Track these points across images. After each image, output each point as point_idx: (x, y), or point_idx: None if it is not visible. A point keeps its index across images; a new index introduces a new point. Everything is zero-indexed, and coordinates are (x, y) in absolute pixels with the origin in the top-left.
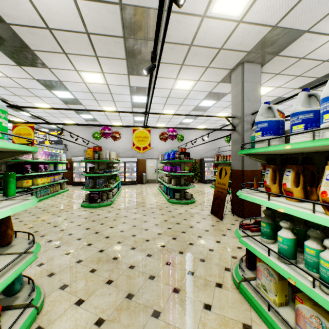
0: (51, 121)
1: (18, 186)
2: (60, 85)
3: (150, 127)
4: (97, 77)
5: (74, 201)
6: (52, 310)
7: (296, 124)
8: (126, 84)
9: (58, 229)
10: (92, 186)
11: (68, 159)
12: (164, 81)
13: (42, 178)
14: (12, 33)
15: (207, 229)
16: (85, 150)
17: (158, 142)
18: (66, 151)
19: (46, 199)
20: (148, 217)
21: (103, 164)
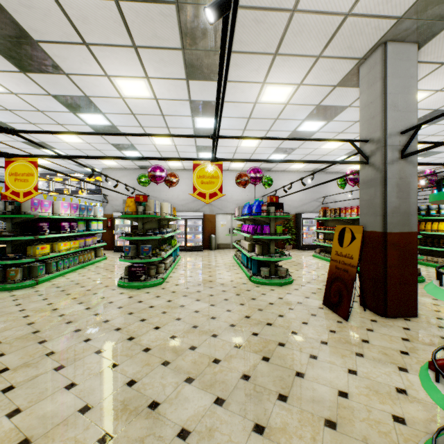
0: (85, 162)
1: (29, 254)
2: (87, 104)
3: (221, 160)
4: (139, 86)
5: (109, 277)
6: None
7: None
8: (185, 96)
9: (72, 328)
10: (133, 255)
11: (108, 215)
12: (244, 89)
13: (67, 242)
14: None
15: (325, 338)
16: (124, 201)
17: (233, 190)
18: (106, 203)
19: (72, 272)
20: (219, 309)
21: (151, 222)
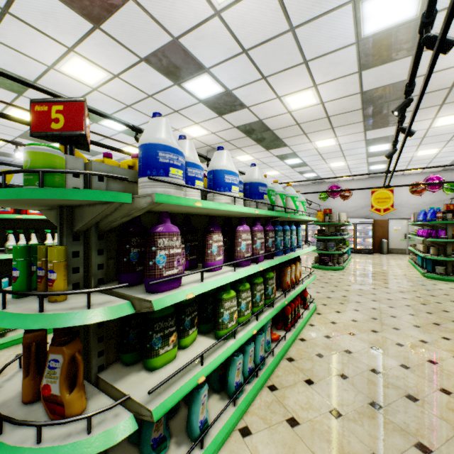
0: None
1: None
2: (292, 155)
3: (393, 187)
4: (329, 141)
5: (302, 263)
6: (322, 310)
7: None
8: (361, 139)
9: None
10: (322, 248)
11: None
12: (415, 125)
13: None
14: (272, 134)
15: None
16: (315, 213)
17: (409, 194)
18: None
19: None
20: (391, 285)
21: (331, 227)
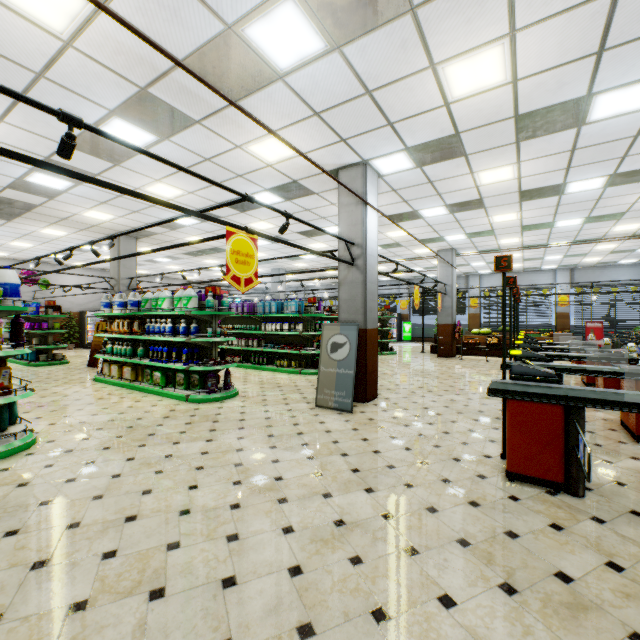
0: None
1: None
2: None
3: None
4: None
5: None
6: None
7: (114, 306)
8: None
9: None
10: None
11: None
12: (26, 226)
13: None
14: None
15: (82, 372)
16: None
17: None
18: None
19: None
20: None
21: None
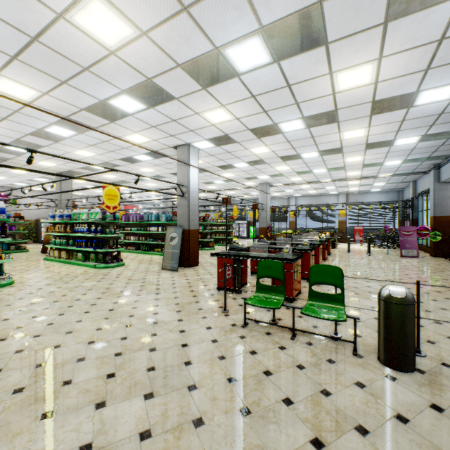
0: None
1: None
2: None
3: None
4: None
5: None
6: None
7: (56, 217)
8: None
9: None
10: None
11: None
12: (2, 168)
13: None
14: None
15: (37, 256)
16: None
17: None
18: None
19: None
20: None
21: None
